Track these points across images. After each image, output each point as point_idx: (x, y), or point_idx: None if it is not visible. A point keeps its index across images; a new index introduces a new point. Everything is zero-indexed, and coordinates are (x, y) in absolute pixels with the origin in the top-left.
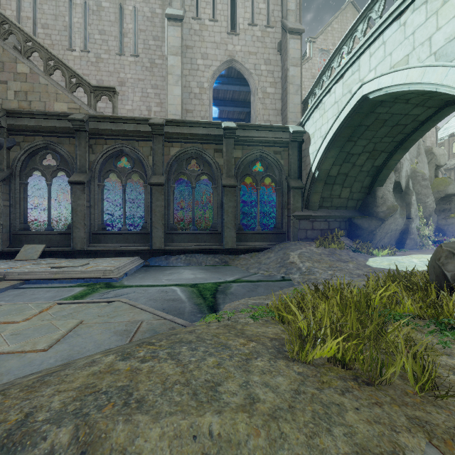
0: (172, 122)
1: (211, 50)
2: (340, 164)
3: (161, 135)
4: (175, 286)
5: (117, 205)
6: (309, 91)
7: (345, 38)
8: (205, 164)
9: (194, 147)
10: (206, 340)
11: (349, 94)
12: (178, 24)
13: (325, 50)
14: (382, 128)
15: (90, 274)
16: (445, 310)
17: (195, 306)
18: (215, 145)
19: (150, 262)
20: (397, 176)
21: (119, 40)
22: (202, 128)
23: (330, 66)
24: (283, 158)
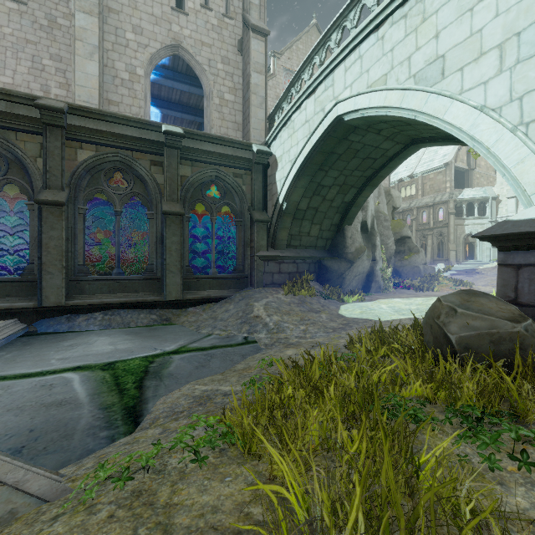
0: (80, 111)
1: (148, 24)
2: (310, 196)
3: (59, 127)
4: (72, 371)
5: None
6: (276, 105)
7: (317, 46)
8: (136, 180)
9: (119, 154)
10: None
11: (322, 113)
12: None
13: (290, 70)
14: (353, 159)
15: None
16: (465, 394)
17: (101, 413)
18: (151, 155)
19: (38, 327)
20: (364, 215)
21: None
22: (132, 127)
23: (300, 78)
24: (245, 184)
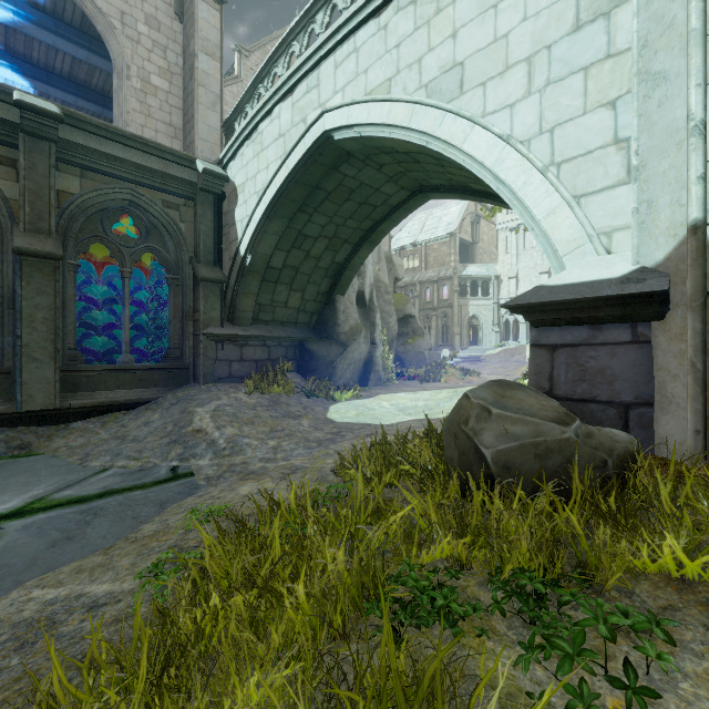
0: None
1: None
2: (287, 249)
3: None
4: None
5: None
6: (236, 106)
7: (296, 26)
8: None
9: None
10: None
11: (303, 126)
12: None
13: None
14: (347, 202)
15: None
16: (518, 551)
17: None
18: None
19: None
20: (361, 283)
21: None
22: None
23: (271, 71)
24: (184, 220)
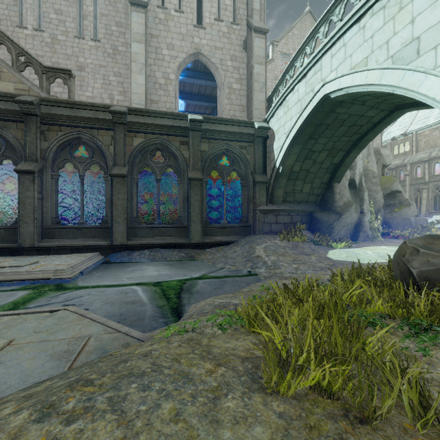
0: (135, 111)
1: (177, 41)
2: (302, 161)
3: (123, 124)
4: (136, 285)
5: (77, 197)
6: (273, 89)
7: (307, 38)
8: (170, 156)
9: (159, 138)
10: (164, 369)
11: (311, 93)
12: (142, 10)
13: (286, 53)
14: (340, 127)
15: (38, 275)
16: (417, 310)
17: (157, 309)
18: (180, 137)
19: (111, 258)
20: (352, 174)
21: (78, 22)
22: (168, 119)
23: (293, 65)
24: (248, 153)
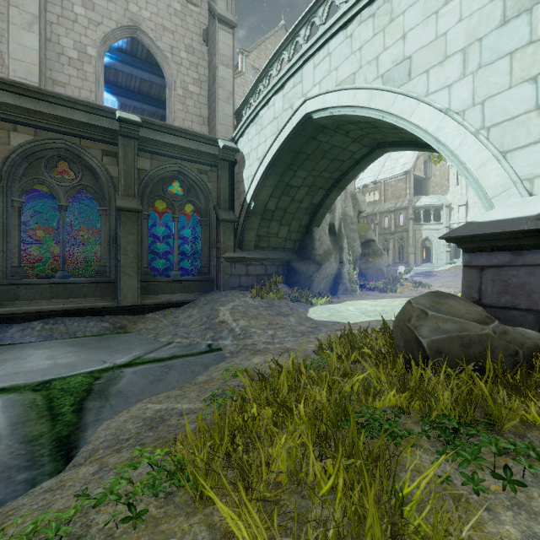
0: (14, 87)
1: None
2: (278, 196)
3: None
4: None
5: None
6: (243, 100)
7: (285, 40)
8: (85, 172)
9: (63, 140)
10: None
11: (291, 110)
12: None
13: (258, 69)
14: (322, 160)
15: None
16: (441, 403)
17: (23, 448)
18: (103, 144)
19: None
20: (332, 217)
21: None
22: (80, 111)
23: (268, 73)
24: (210, 181)
